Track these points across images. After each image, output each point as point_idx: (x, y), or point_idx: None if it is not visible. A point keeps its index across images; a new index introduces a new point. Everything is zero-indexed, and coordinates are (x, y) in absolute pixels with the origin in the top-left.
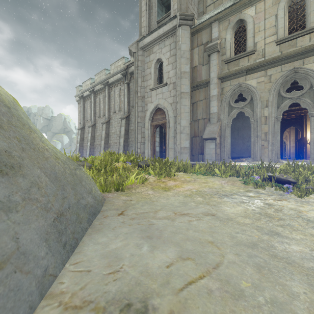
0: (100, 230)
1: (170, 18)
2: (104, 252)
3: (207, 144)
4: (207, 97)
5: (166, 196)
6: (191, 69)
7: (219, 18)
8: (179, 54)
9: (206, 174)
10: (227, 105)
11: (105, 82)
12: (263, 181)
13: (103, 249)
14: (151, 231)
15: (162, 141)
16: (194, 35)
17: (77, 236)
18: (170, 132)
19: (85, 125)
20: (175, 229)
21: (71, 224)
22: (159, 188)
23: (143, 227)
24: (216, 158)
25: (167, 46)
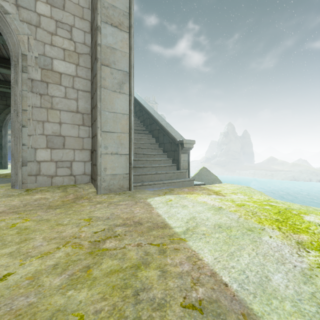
0: None
1: None
2: None
3: None
4: None
5: None
6: None
7: None
8: None
9: None
10: None
11: None
12: None
13: None
14: None
15: None
16: None
17: None
18: None
19: None
20: None
21: None
22: None
23: None
24: None
25: None
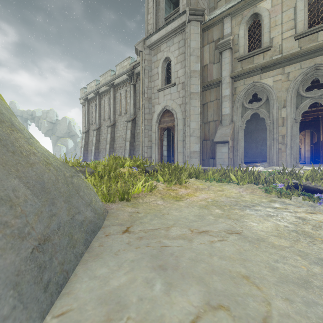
0: (100, 255)
1: (179, 14)
2: (102, 293)
3: (219, 148)
4: (218, 98)
5: (178, 206)
6: (201, 68)
7: (231, 12)
8: (188, 52)
9: (221, 181)
10: (240, 106)
11: (110, 83)
12: (287, 189)
13: (101, 288)
14: (165, 257)
15: (170, 144)
16: (204, 31)
17: (67, 267)
18: (179, 135)
19: (89, 128)
20: (194, 255)
21: (60, 252)
22: (170, 197)
23: (154, 252)
24: (228, 162)
25: (176, 44)
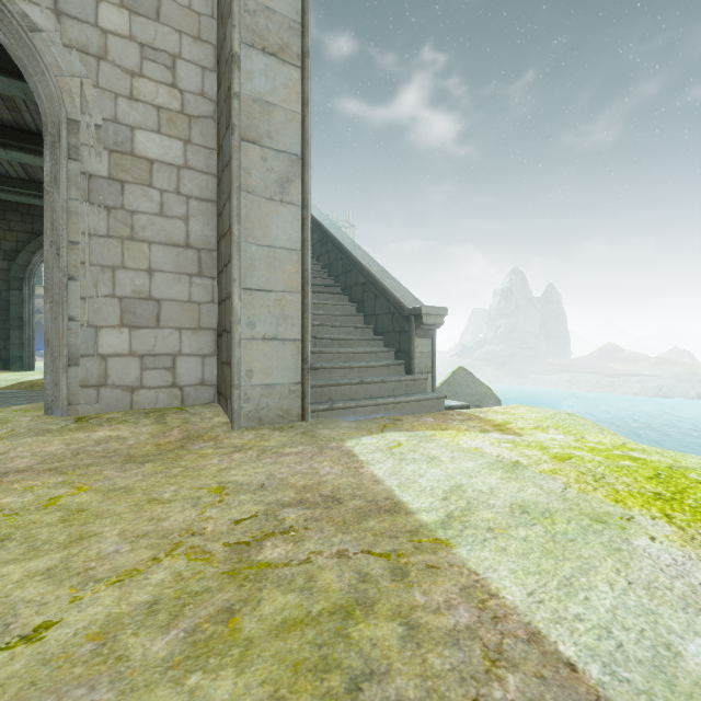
0: None
1: None
2: None
3: None
4: None
5: None
6: None
7: None
8: None
9: None
10: None
11: None
12: None
13: None
14: None
15: None
16: None
17: None
18: None
19: None
20: None
21: None
22: None
23: None
24: None
25: None
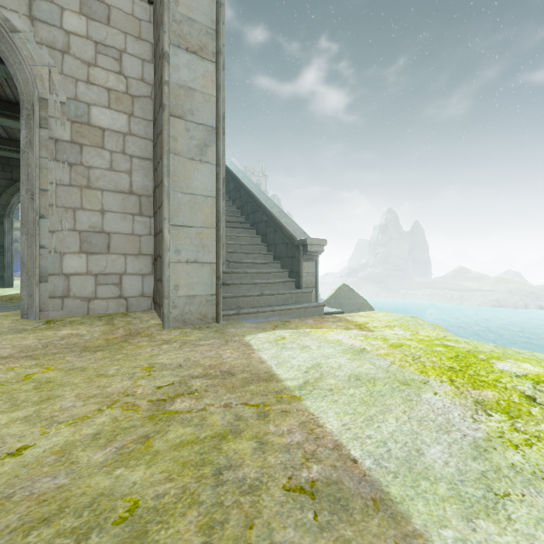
0: None
1: None
2: None
3: None
4: None
5: None
6: None
7: None
8: None
9: None
10: None
11: None
12: None
13: None
14: None
15: None
16: None
17: None
18: None
19: None
20: None
21: None
22: None
23: None
24: None
25: None
